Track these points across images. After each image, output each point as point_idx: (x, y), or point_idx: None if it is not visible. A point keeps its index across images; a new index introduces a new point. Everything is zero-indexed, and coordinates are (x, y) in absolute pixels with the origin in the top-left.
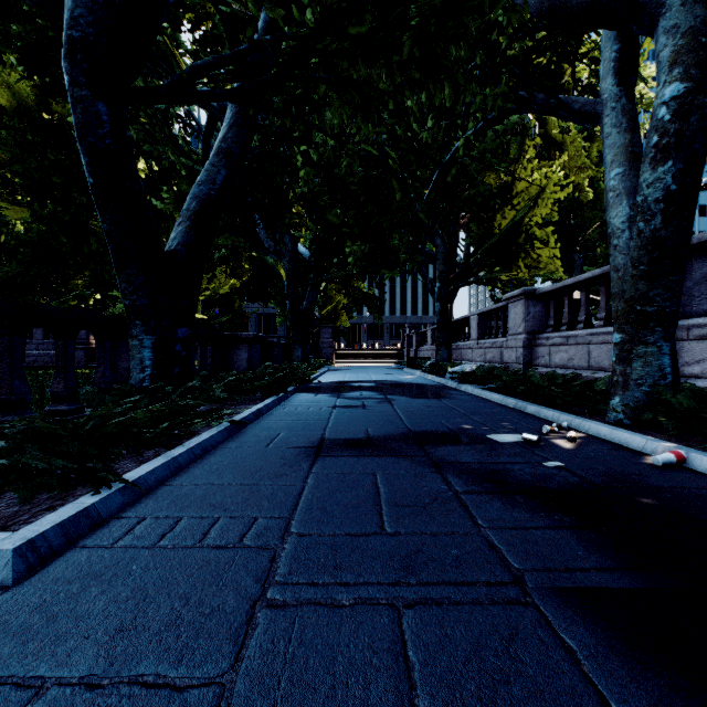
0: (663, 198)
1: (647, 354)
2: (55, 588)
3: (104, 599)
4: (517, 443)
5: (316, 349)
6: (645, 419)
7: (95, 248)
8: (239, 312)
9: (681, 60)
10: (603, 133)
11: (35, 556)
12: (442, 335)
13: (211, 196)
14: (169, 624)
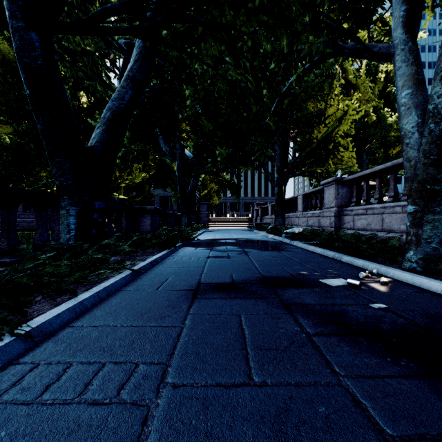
0: None
1: (435, 220)
2: None
3: None
4: (344, 286)
5: (197, 218)
6: (439, 268)
7: None
8: (148, 194)
9: None
10: (395, 66)
11: None
12: (279, 208)
13: (121, 108)
14: None
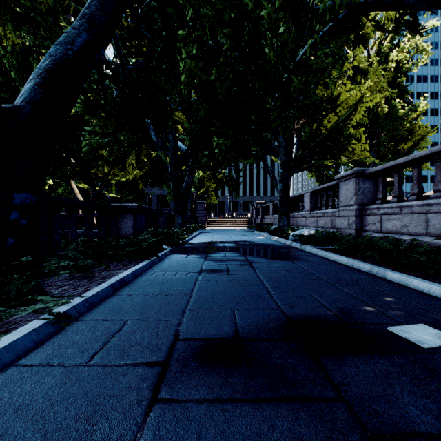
0: None
1: None
2: None
3: None
4: None
5: (194, 218)
6: None
7: None
8: (142, 192)
9: None
10: None
11: None
12: (283, 207)
13: (68, 55)
14: None
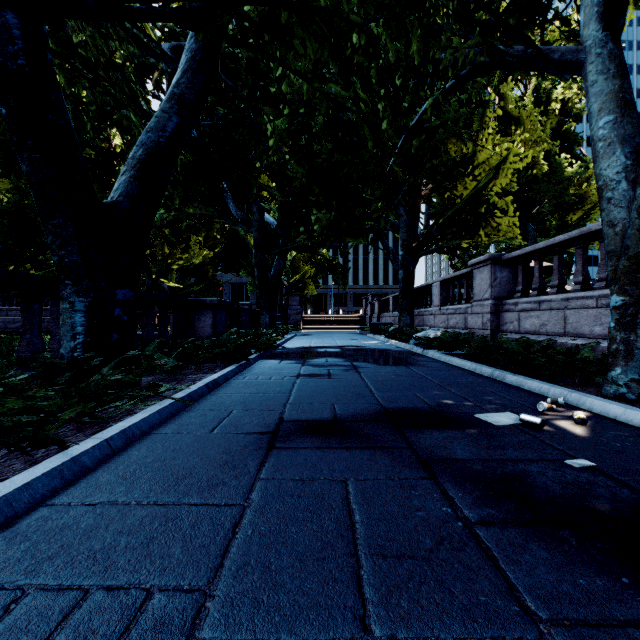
0: None
1: None
2: None
3: None
4: (516, 426)
5: (285, 316)
6: None
7: None
8: (212, 280)
9: None
10: (587, 81)
11: None
12: (405, 301)
13: (160, 143)
14: None
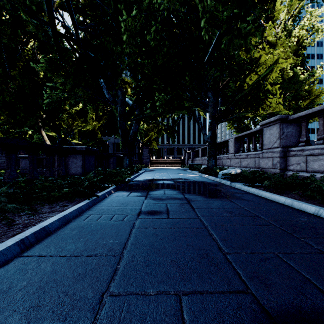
0: None
1: None
2: None
3: None
4: None
5: (140, 159)
6: None
7: (8, 100)
8: (100, 140)
9: None
10: None
11: None
12: (211, 151)
13: None
14: None
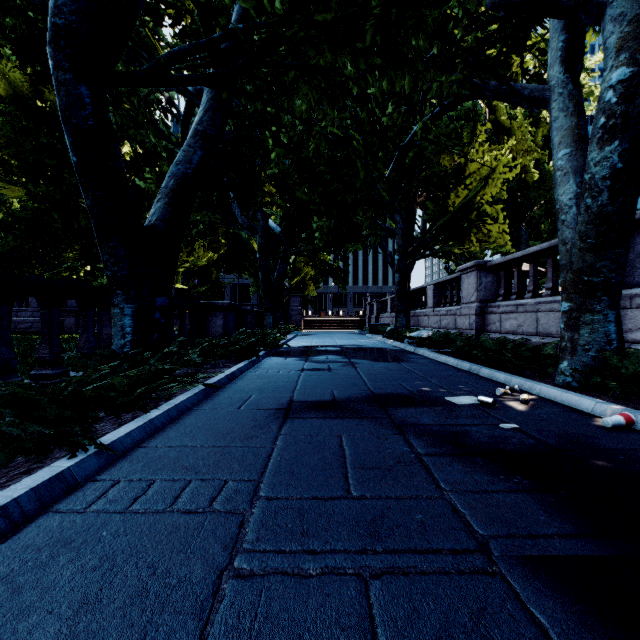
0: (609, 175)
1: (594, 321)
2: (24, 556)
3: (71, 568)
4: (473, 405)
5: (286, 316)
6: (593, 382)
7: (84, 224)
8: (216, 282)
9: (627, 46)
10: (551, 116)
11: (7, 522)
12: (401, 303)
13: (188, 174)
14: (134, 597)
